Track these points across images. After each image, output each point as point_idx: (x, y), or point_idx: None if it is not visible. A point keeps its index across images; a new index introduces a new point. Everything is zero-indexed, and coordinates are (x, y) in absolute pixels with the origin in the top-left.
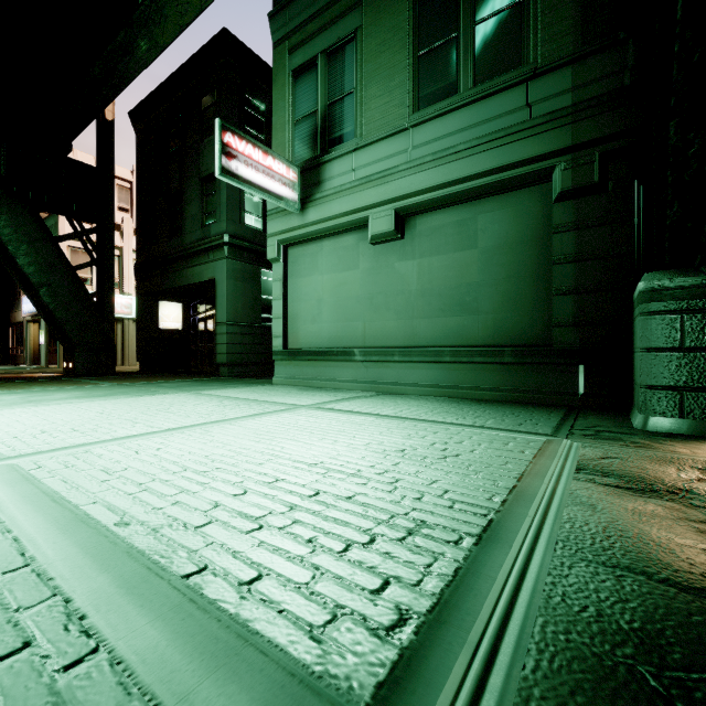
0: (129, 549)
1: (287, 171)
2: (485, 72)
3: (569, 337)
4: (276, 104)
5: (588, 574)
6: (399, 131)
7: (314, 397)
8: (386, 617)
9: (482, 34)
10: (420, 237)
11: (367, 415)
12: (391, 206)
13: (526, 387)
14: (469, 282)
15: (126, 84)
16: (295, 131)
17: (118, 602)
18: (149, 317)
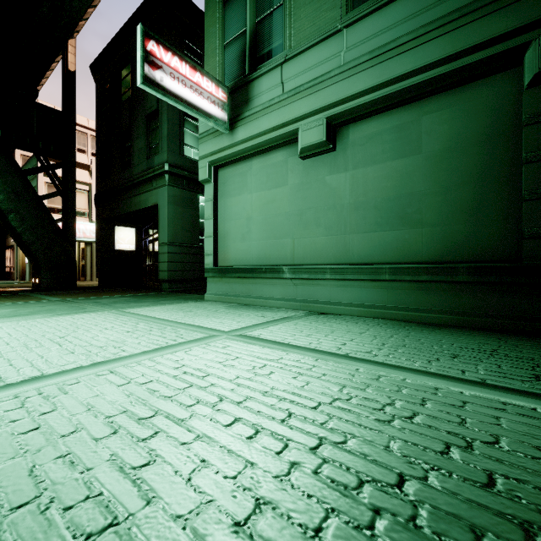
0: None
1: (216, 90)
2: None
3: None
4: (207, 31)
5: None
6: (331, 34)
7: (240, 318)
8: None
9: None
10: (354, 147)
11: (303, 351)
12: (322, 115)
13: (487, 311)
14: (411, 192)
15: (74, 25)
16: (224, 54)
17: None
18: (106, 239)
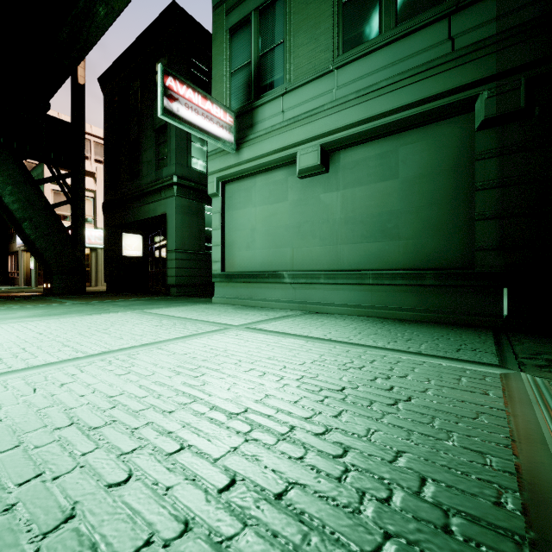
0: None
1: (224, 115)
2: (407, 11)
3: (493, 260)
4: (215, 59)
5: None
6: (325, 74)
7: (247, 316)
8: None
9: None
10: (344, 170)
11: (297, 337)
12: (317, 142)
13: (448, 308)
14: (390, 210)
15: (89, 47)
16: (231, 82)
17: None
18: (114, 246)
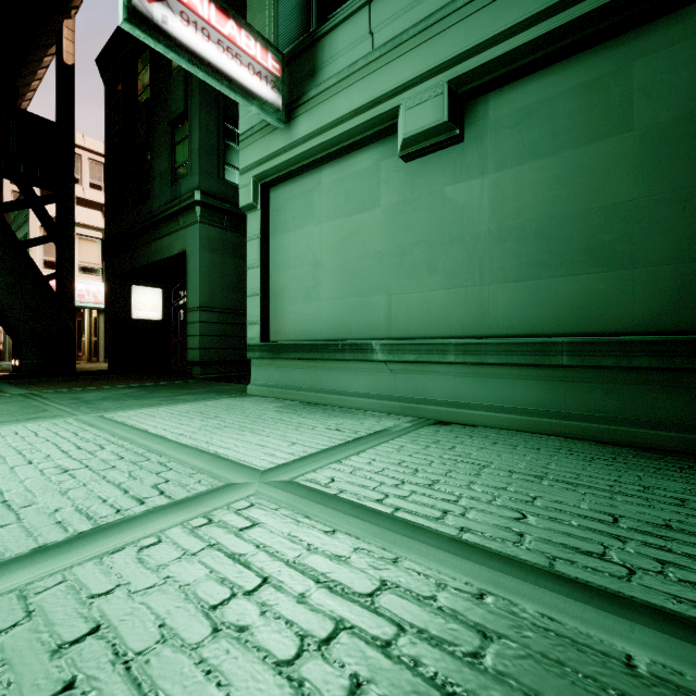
0: None
1: (263, 55)
2: None
3: None
4: None
5: None
6: None
7: (297, 434)
8: None
9: None
10: (497, 132)
11: (433, 550)
12: (440, 78)
13: None
14: (610, 204)
15: None
16: (278, 4)
17: None
18: (120, 304)
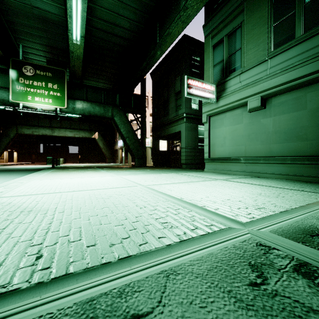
0: (187, 202)
1: (210, 87)
2: (311, 25)
3: None
4: (205, 60)
5: (315, 221)
6: (263, 62)
7: (223, 177)
8: (249, 217)
9: (309, 7)
10: (274, 107)
11: (246, 183)
12: (258, 95)
13: None
14: (301, 126)
15: (152, 66)
16: (213, 70)
17: (190, 207)
18: (156, 146)
